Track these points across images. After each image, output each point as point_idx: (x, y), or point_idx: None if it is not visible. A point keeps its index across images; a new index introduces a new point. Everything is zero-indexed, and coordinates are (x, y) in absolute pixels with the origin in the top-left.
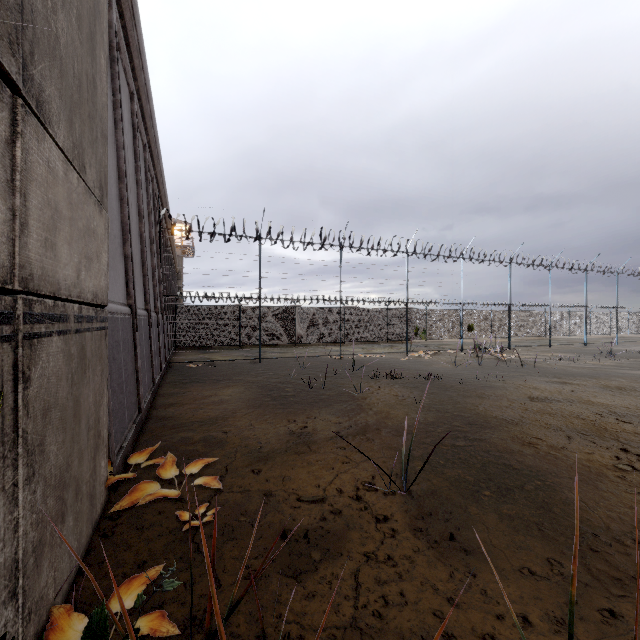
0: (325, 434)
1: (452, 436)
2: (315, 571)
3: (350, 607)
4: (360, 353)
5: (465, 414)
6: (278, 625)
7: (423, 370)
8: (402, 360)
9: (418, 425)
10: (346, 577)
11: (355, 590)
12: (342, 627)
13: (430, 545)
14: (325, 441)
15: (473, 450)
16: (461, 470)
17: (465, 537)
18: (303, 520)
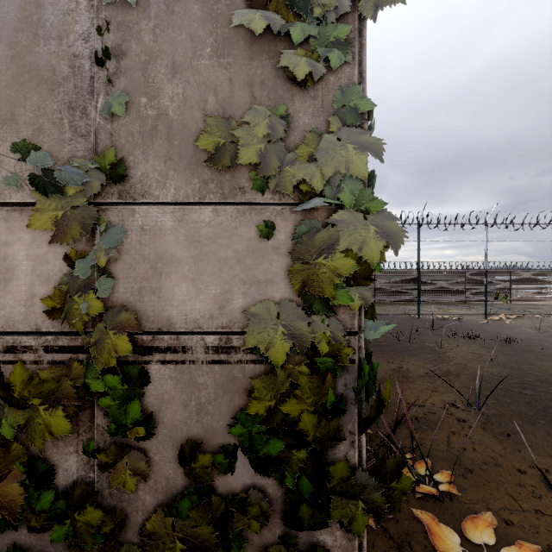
0: (417, 373)
1: (521, 387)
2: (424, 431)
3: (445, 446)
4: (437, 314)
5: (538, 373)
6: (411, 443)
7: (502, 333)
8: (480, 322)
9: (492, 376)
10: (442, 436)
11: (447, 441)
12: (442, 450)
13: (493, 435)
14: (418, 377)
15: (538, 397)
16: (524, 407)
17: (518, 437)
18: (413, 412)
